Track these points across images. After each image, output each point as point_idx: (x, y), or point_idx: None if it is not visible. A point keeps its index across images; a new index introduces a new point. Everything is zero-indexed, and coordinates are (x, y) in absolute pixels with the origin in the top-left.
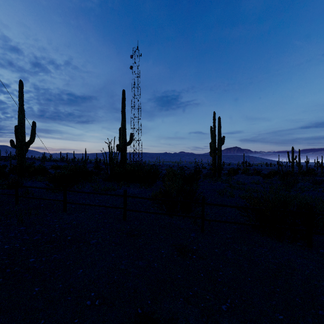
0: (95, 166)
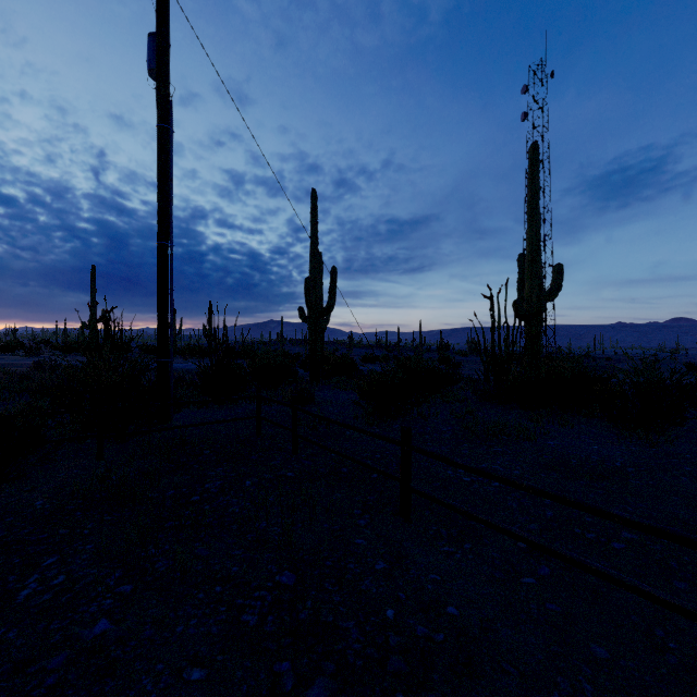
0: (441, 359)
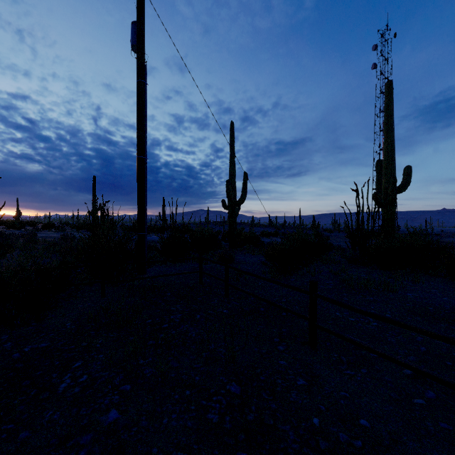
0: (315, 234)
